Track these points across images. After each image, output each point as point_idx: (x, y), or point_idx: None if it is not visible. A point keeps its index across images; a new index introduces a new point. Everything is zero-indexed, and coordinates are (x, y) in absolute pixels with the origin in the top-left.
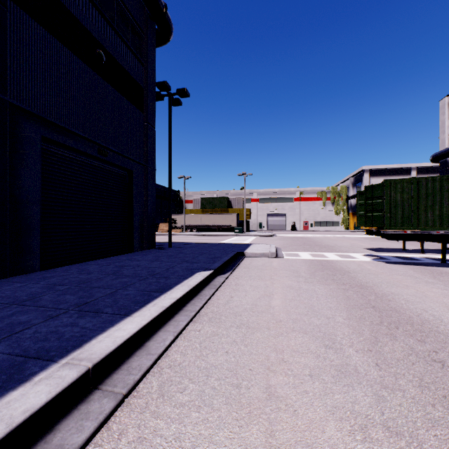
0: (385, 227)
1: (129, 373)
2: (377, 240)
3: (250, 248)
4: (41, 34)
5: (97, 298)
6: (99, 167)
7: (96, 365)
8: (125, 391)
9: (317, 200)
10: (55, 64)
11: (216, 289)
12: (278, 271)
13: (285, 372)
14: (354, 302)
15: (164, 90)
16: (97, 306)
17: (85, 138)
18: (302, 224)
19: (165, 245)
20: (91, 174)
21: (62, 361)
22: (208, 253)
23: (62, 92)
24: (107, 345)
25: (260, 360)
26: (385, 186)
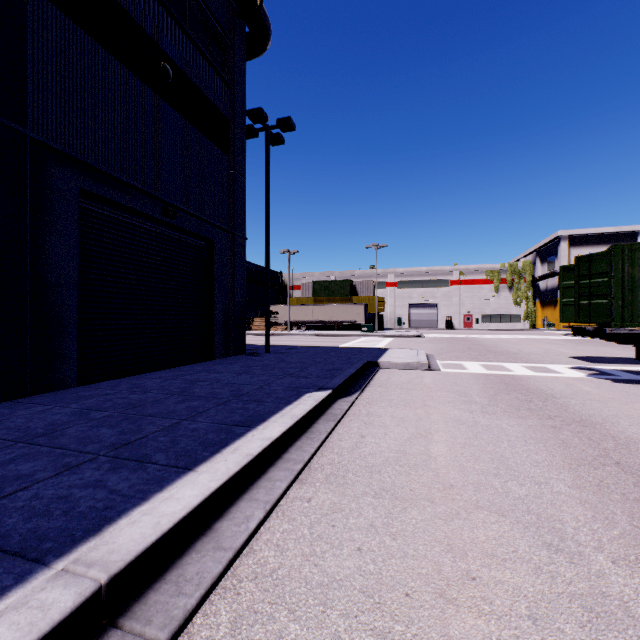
0: (613, 323)
1: (178, 591)
2: (585, 343)
3: (387, 354)
4: (78, 39)
5: (148, 435)
6: (164, 235)
7: (116, 577)
8: (164, 636)
9: (486, 284)
10: (100, 82)
11: (336, 422)
12: (434, 392)
13: (477, 607)
14: (579, 452)
15: (259, 122)
16: (143, 449)
17: (143, 192)
18: (462, 320)
19: (260, 349)
20: (153, 245)
21: (58, 565)
22: (322, 362)
23: (109, 125)
24: (143, 532)
25: (424, 573)
26: (613, 256)
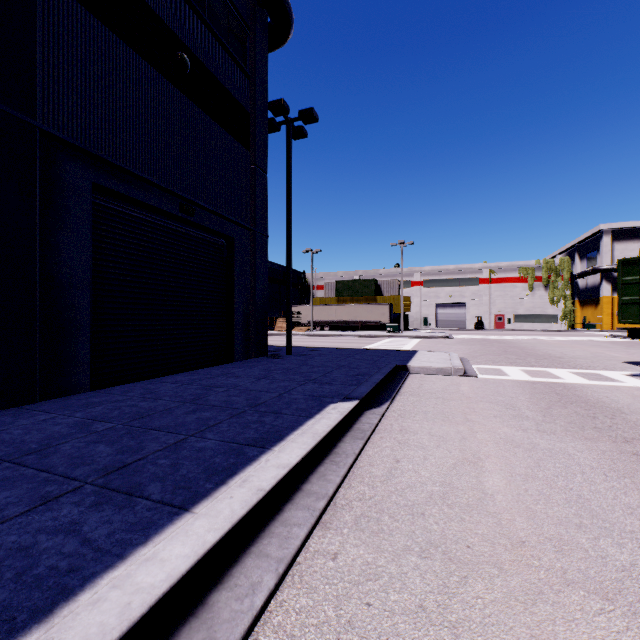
0: None
1: None
2: (636, 346)
3: (416, 357)
4: (91, 27)
5: (147, 455)
6: (182, 232)
7: None
8: None
9: (519, 282)
10: (114, 73)
11: (365, 440)
12: (475, 403)
13: None
14: None
15: (280, 115)
16: (138, 475)
17: (159, 187)
18: (492, 320)
19: (282, 350)
20: (170, 243)
21: None
22: (347, 366)
23: (124, 117)
24: (104, 623)
25: None
26: None
